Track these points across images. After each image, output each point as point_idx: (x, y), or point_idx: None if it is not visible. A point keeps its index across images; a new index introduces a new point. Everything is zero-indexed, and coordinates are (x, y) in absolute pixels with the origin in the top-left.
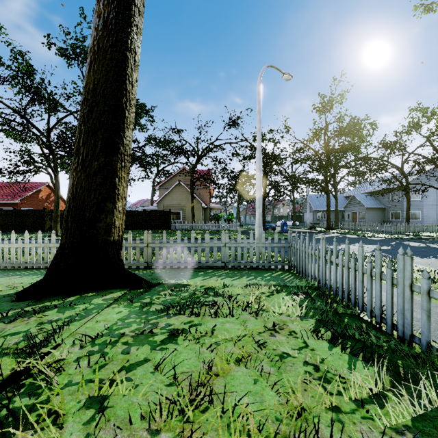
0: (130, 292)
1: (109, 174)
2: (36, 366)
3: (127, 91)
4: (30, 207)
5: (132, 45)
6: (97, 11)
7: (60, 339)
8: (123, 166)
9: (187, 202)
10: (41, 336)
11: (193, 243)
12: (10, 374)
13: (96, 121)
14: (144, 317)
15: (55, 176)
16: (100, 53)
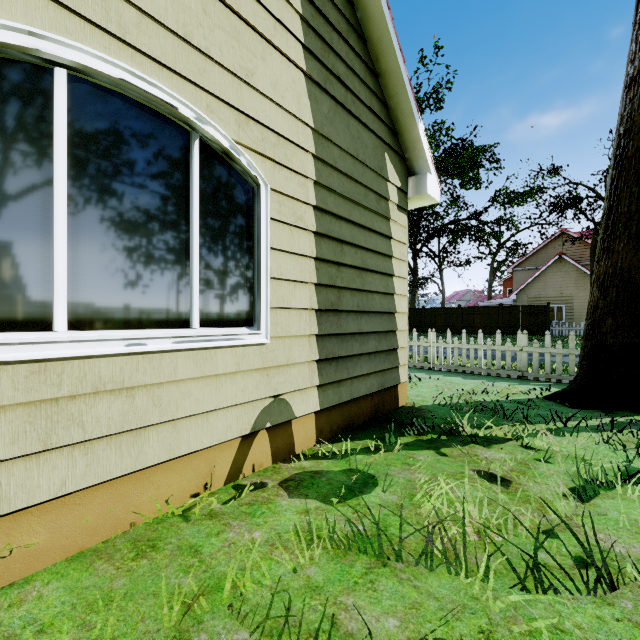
0: None
1: None
2: None
3: None
4: None
5: None
6: None
7: None
8: None
9: (576, 289)
10: None
11: None
12: None
13: None
14: None
15: None
16: None
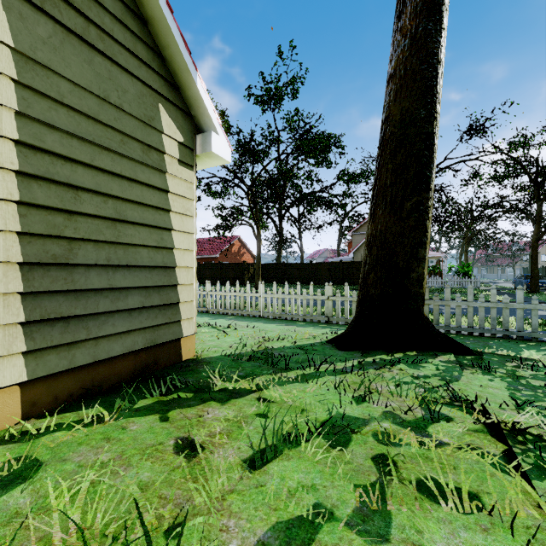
0: (458, 357)
1: (421, 216)
2: (513, 423)
3: (436, 113)
4: (226, 260)
5: (440, 55)
6: (399, 30)
7: (472, 398)
8: (430, 205)
9: None
10: (441, 390)
11: (494, 302)
12: (482, 424)
13: (407, 156)
14: (543, 393)
15: (257, 228)
16: (407, 76)
